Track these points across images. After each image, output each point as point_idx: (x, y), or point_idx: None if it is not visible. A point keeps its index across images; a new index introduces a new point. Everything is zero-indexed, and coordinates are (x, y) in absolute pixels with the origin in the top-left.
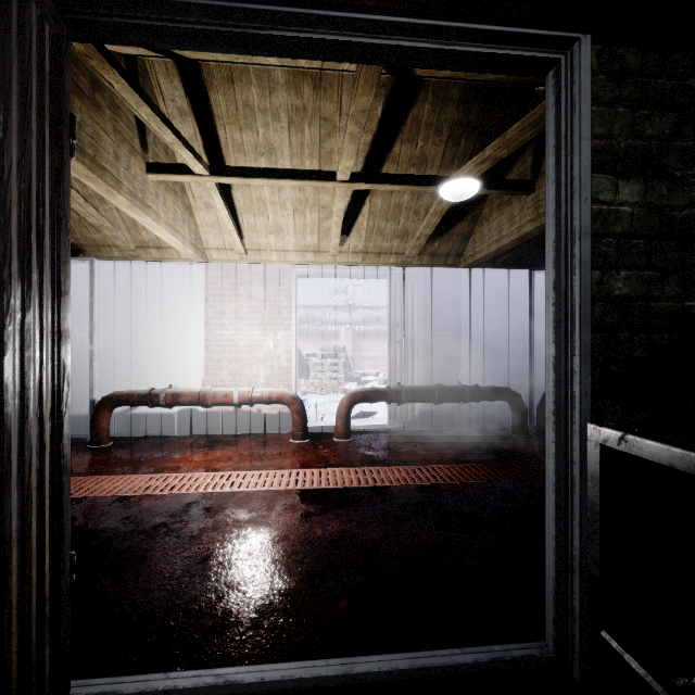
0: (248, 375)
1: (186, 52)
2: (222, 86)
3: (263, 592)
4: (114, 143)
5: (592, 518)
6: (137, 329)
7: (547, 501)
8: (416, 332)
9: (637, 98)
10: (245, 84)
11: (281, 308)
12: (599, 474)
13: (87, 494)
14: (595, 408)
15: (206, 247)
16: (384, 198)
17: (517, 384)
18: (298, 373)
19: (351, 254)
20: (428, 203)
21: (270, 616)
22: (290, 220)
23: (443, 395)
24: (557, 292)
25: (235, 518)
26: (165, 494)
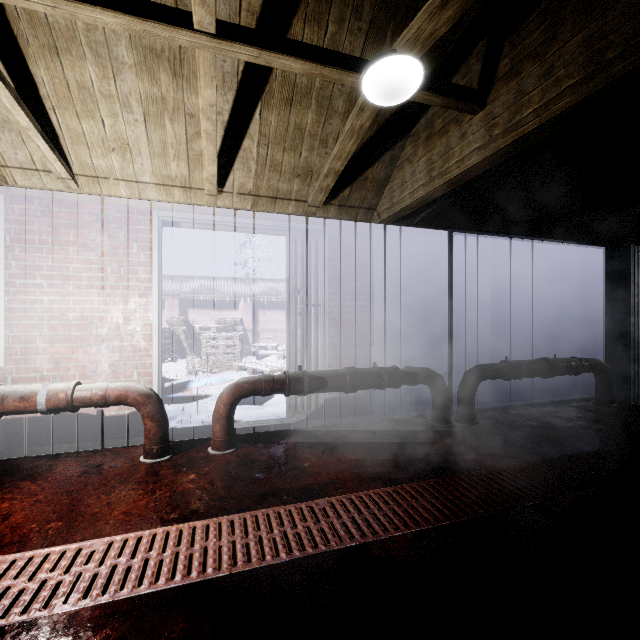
0: (81, 360)
1: None
2: None
3: None
4: None
5: None
6: None
7: None
8: (321, 302)
9: None
10: None
11: (136, 265)
12: None
13: None
14: None
15: (1, 162)
16: (281, 113)
17: (432, 362)
18: (188, 348)
19: (237, 196)
20: (338, 130)
21: None
22: (140, 132)
23: (356, 382)
24: None
25: None
26: None
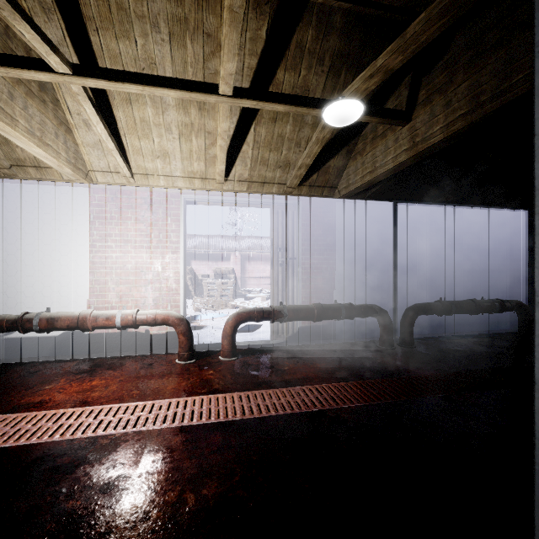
0: (135, 296)
1: None
2: None
3: None
4: None
5: None
6: (14, 251)
7: None
8: (296, 256)
9: None
10: None
11: (169, 232)
12: None
13: None
14: None
15: (90, 168)
16: (268, 127)
17: (381, 302)
18: (193, 291)
19: (237, 182)
20: (308, 135)
21: None
22: (176, 145)
23: (322, 314)
24: None
25: (85, 483)
26: (7, 447)
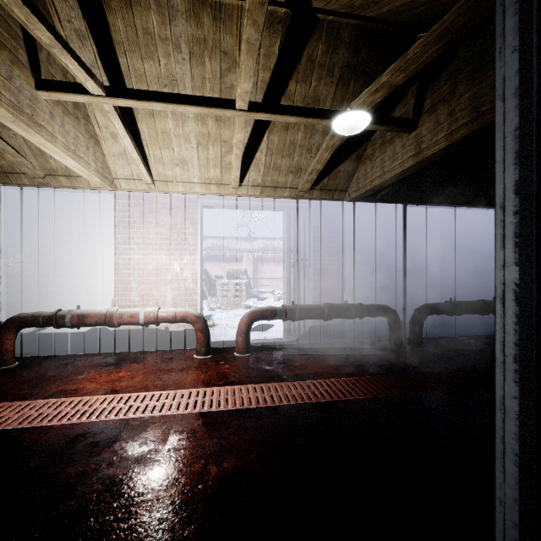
0: (156, 295)
1: None
2: (120, 9)
3: None
4: None
5: None
6: (47, 253)
7: (499, 469)
8: (307, 257)
9: None
10: (144, 9)
11: (187, 235)
12: None
13: None
14: None
15: (115, 176)
16: (281, 135)
17: (391, 302)
18: (207, 291)
19: (250, 187)
20: (319, 142)
21: None
22: (194, 154)
23: (332, 313)
24: (524, 196)
25: (122, 455)
26: (53, 425)
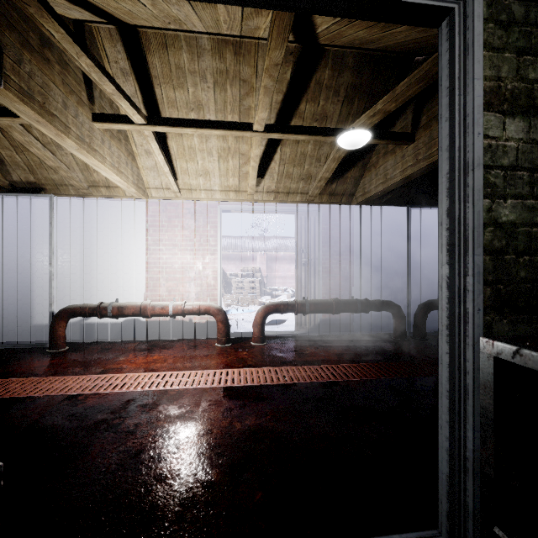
0: (181, 291)
1: (124, 16)
2: (157, 50)
3: (187, 485)
4: (63, 94)
5: (485, 423)
6: (89, 254)
7: (440, 405)
8: (317, 257)
9: (522, 45)
10: (177, 49)
11: (209, 237)
12: (493, 383)
13: (41, 393)
14: (485, 323)
15: (147, 186)
16: (292, 147)
17: (397, 298)
18: (223, 289)
19: (265, 193)
20: (327, 152)
21: (193, 509)
22: (215, 165)
23: (339, 307)
24: (451, 218)
25: (166, 414)
26: (108, 393)
